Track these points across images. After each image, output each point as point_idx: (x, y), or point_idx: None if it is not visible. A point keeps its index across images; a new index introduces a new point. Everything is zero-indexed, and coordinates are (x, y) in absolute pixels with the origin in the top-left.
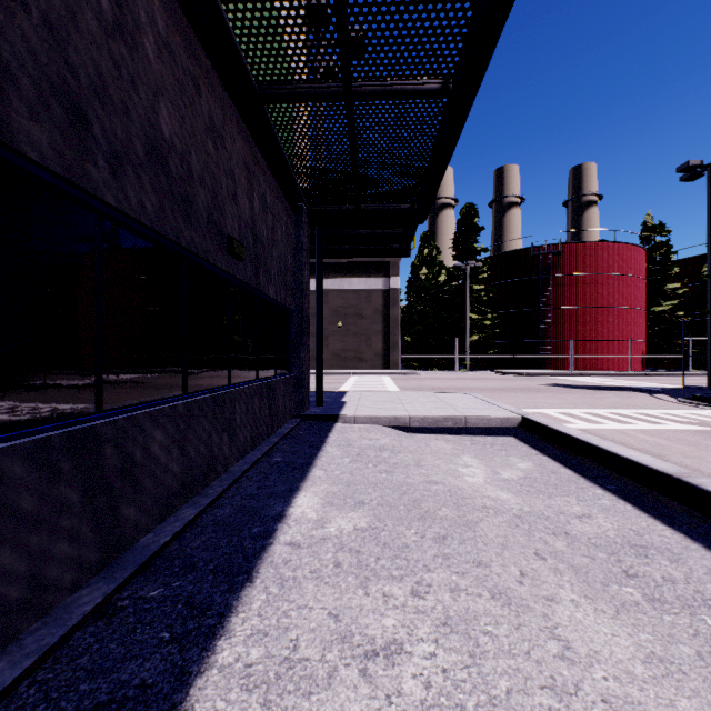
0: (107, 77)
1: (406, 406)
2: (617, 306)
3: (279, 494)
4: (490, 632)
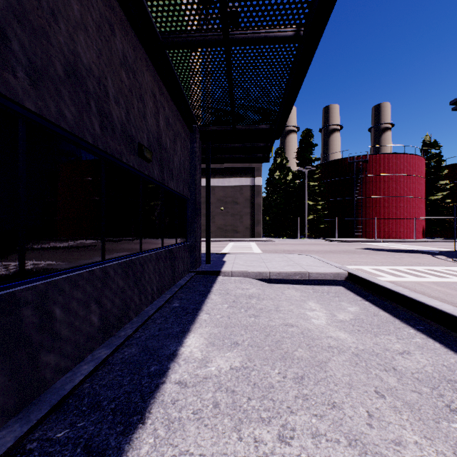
0: (26, 4)
1: (266, 264)
2: (406, 195)
3: (174, 335)
4: None
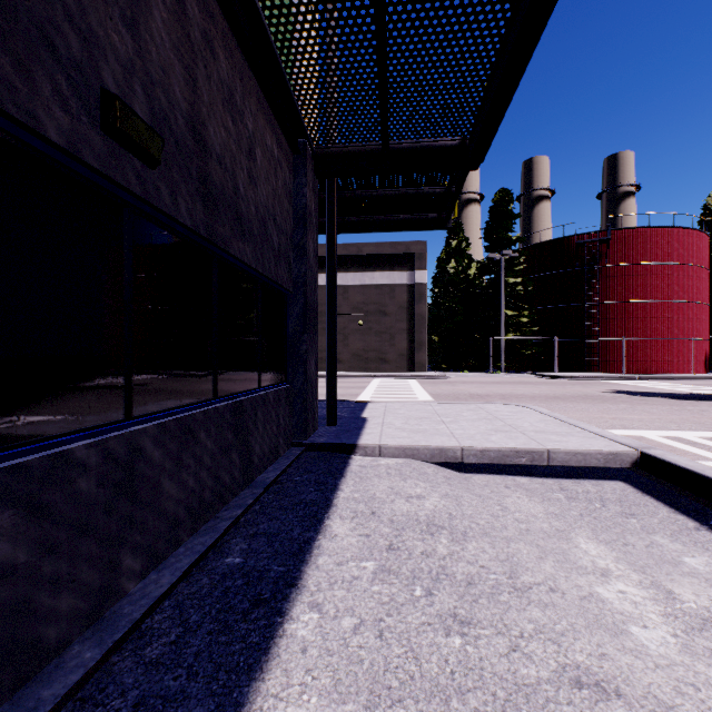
0: None
1: (450, 426)
2: (676, 299)
3: None
4: None
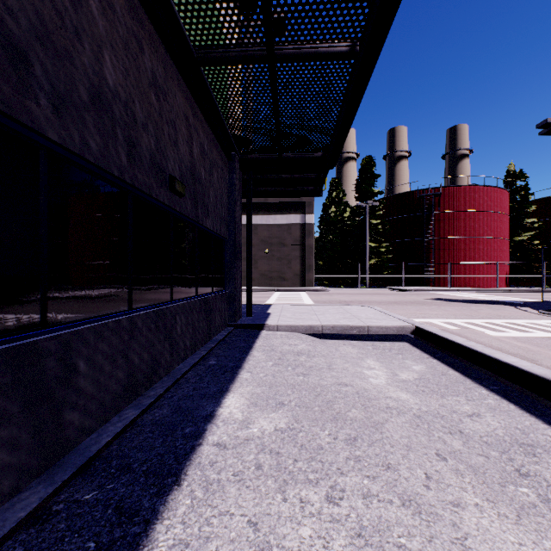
0: (49, 24)
1: (319, 316)
2: (486, 236)
3: (211, 395)
4: (403, 545)
